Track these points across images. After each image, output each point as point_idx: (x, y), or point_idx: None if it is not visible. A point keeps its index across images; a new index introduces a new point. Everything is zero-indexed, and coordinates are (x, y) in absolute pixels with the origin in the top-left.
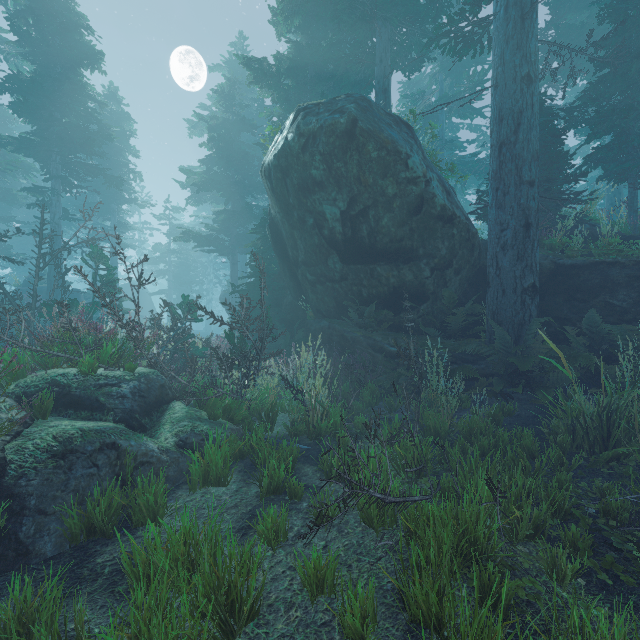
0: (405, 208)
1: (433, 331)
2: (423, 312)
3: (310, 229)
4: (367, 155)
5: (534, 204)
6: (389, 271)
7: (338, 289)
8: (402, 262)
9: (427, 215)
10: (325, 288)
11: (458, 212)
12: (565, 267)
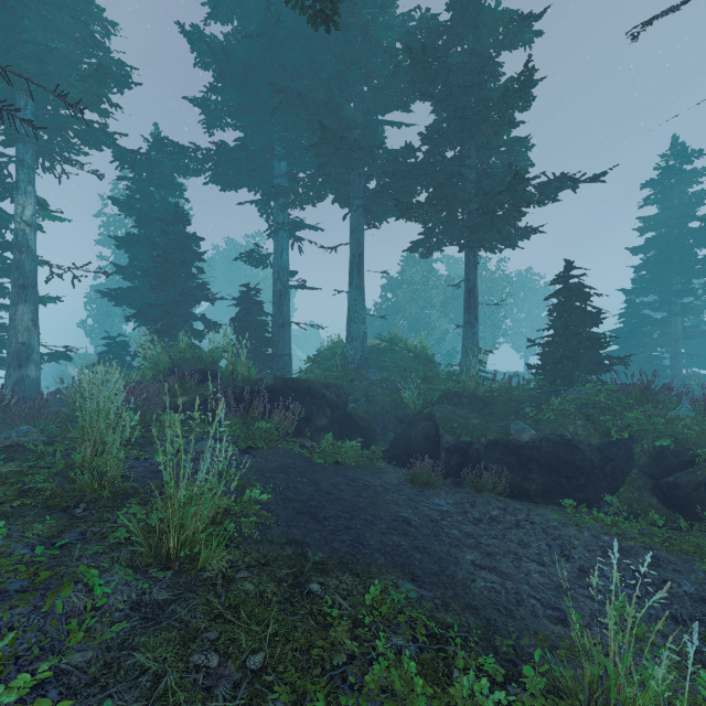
0: None
1: None
2: None
3: None
4: None
5: None
6: None
7: None
8: None
9: None
10: None
11: None
12: None
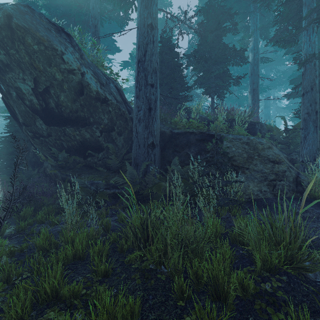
0: (72, 90)
1: (102, 169)
2: (99, 157)
3: (16, 99)
4: (30, 47)
5: (154, 97)
6: (74, 131)
7: (49, 142)
8: (81, 126)
9: (89, 96)
10: (41, 141)
11: (110, 97)
12: (175, 134)
